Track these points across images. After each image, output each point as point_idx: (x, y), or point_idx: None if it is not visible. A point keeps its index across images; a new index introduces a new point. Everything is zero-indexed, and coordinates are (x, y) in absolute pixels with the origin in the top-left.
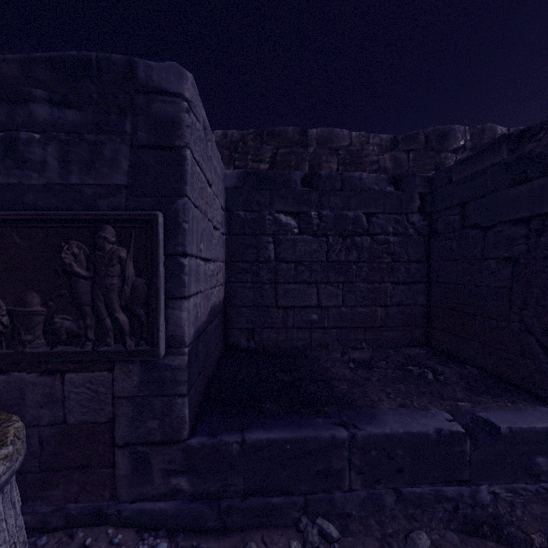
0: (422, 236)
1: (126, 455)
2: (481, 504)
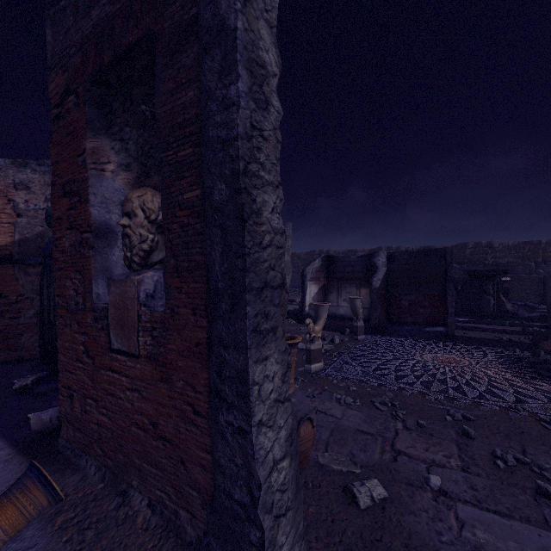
0: None
1: None
2: None
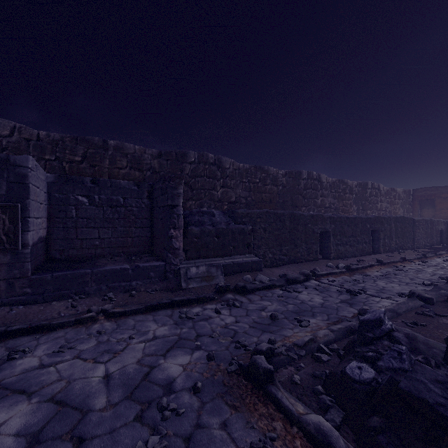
0: (149, 208)
1: (4, 283)
2: (133, 286)
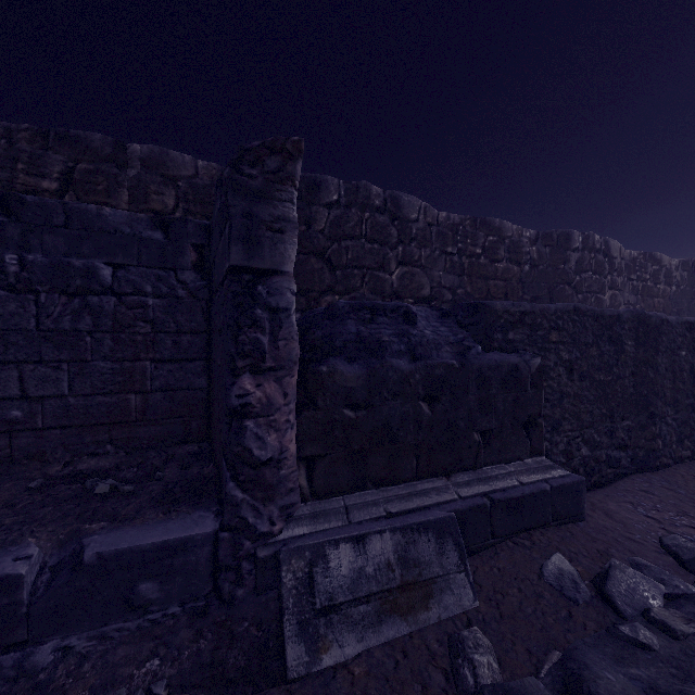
0: (199, 300)
1: None
2: (37, 671)
